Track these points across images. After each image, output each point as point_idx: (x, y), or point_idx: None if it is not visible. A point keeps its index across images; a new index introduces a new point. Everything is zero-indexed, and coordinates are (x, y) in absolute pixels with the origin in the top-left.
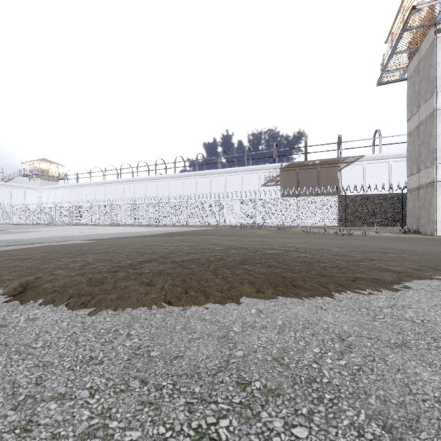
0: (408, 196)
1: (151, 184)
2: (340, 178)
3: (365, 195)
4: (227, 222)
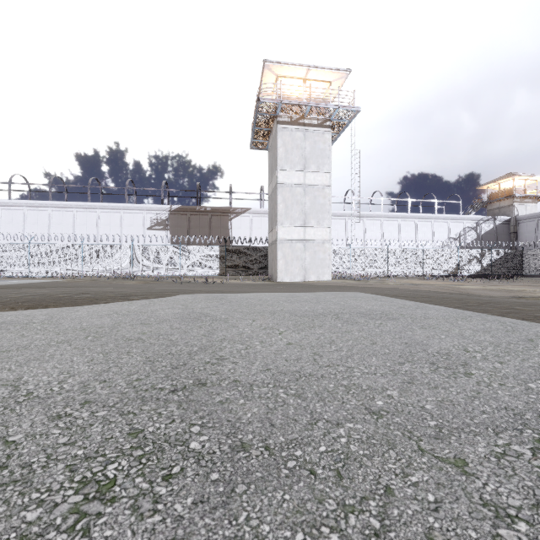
0: (269, 249)
1: None
2: (231, 228)
3: (242, 247)
4: (94, 272)
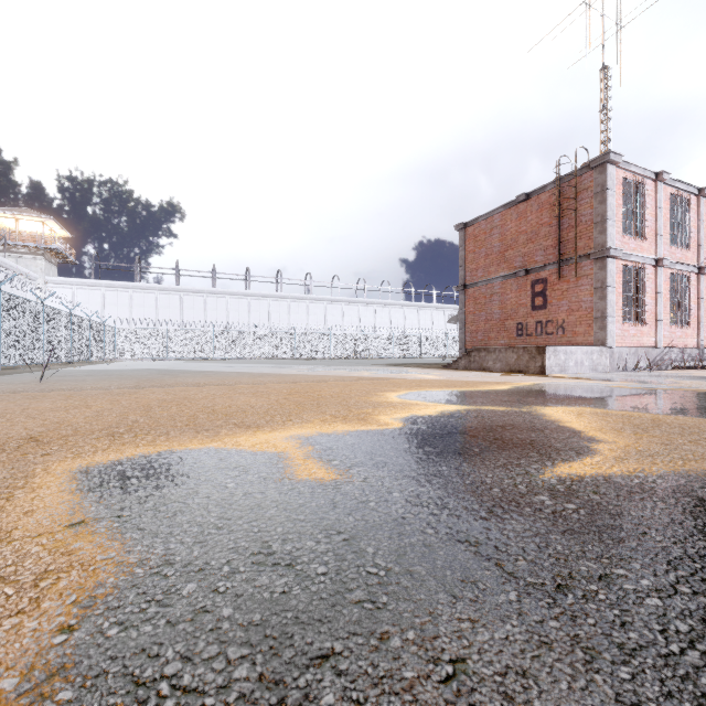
0: None
1: (333, 307)
2: None
3: None
4: None
